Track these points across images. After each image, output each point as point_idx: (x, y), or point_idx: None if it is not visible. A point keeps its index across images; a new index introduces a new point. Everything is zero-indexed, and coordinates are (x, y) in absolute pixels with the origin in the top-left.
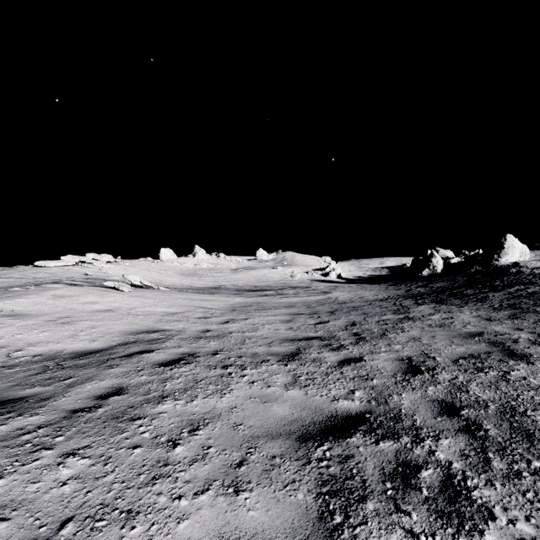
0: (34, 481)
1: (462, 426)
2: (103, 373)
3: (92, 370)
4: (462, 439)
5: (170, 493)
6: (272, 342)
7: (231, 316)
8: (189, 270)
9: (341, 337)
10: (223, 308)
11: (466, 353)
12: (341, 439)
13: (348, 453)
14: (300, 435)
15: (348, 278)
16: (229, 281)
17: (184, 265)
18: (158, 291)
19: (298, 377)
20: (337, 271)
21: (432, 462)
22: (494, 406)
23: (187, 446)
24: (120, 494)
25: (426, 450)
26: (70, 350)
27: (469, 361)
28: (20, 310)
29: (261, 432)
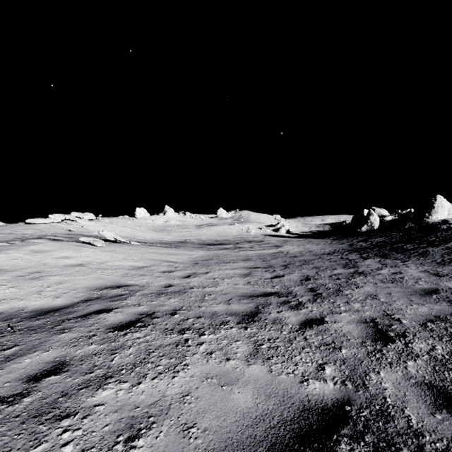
0: None
1: None
2: (51, 340)
3: (41, 336)
4: None
5: None
6: (231, 299)
7: (193, 270)
8: (160, 226)
9: (297, 292)
10: (186, 261)
11: (430, 314)
12: None
13: None
14: (269, 447)
15: (295, 233)
16: (193, 236)
17: (155, 222)
18: (129, 246)
19: (259, 345)
20: (287, 227)
21: None
22: None
23: None
24: None
25: None
26: (31, 308)
27: (439, 325)
28: None
29: (219, 441)
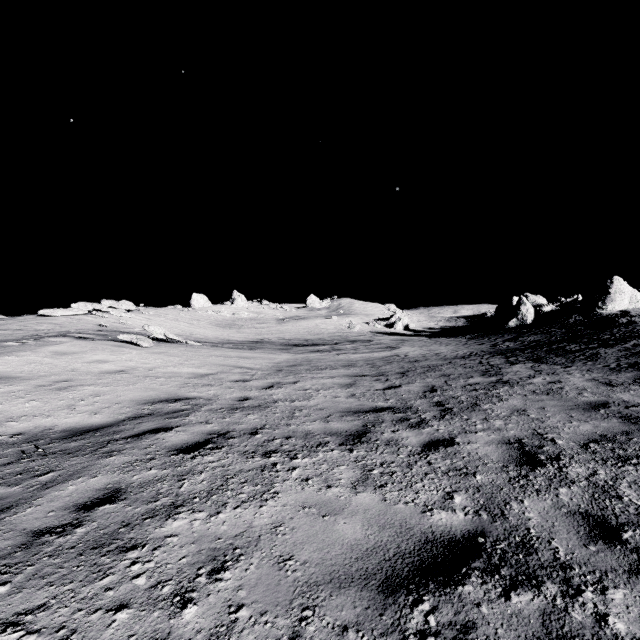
0: None
1: (634, 563)
2: (97, 464)
3: (83, 459)
4: None
5: None
6: (329, 416)
7: (276, 379)
8: (226, 320)
9: (419, 407)
10: (266, 368)
11: (595, 433)
12: (448, 587)
13: (466, 619)
14: (384, 580)
15: (417, 330)
16: (273, 333)
17: (220, 314)
18: (186, 346)
19: (369, 471)
20: (404, 321)
21: None
22: None
23: (204, 605)
24: None
25: (591, 614)
26: (62, 426)
27: (604, 446)
28: (7, 371)
29: (323, 574)
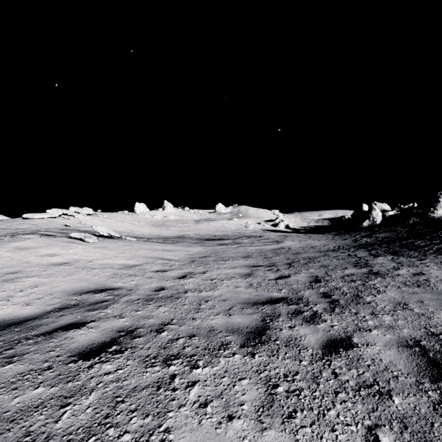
0: None
1: None
2: None
3: None
4: None
5: None
6: (231, 308)
7: (189, 269)
8: (158, 221)
9: (309, 298)
10: (182, 259)
11: None
12: None
13: None
14: None
15: (294, 228)
16: (192, 231)
17: (154, 217)
18: (124, 241)
19: (273, 387)
20: (285, 222)
21: None
22: None
23: None
24: None
25: None
26: None
27: None
28: None
29: None
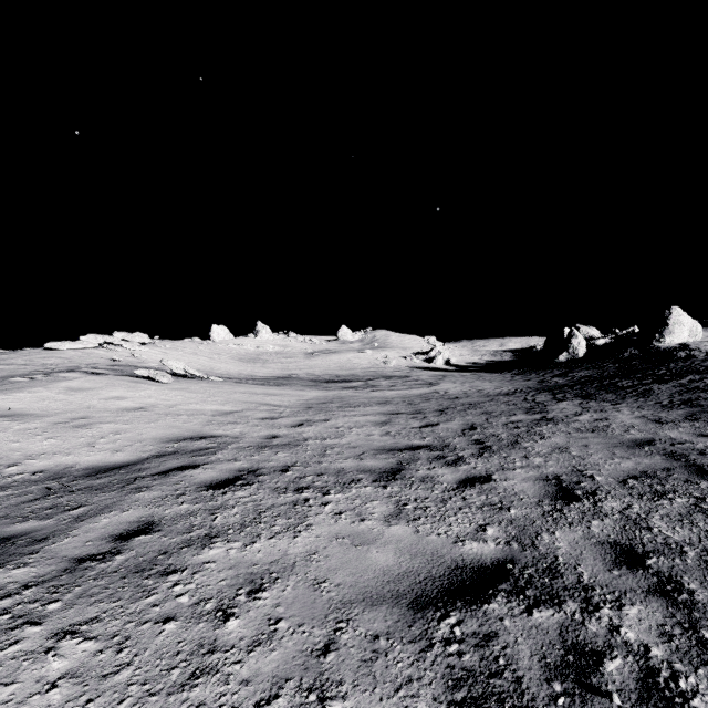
0: (6, 681)
1: (653, 585)
2: (127, 499)
3: (112, 495)
4: (657, 606)
5: (218, 703)
6: (363, 454)
7: (306, 417)
8: (249, 354)
9: (457, 445)
10: (294, 405)
11: (636, 469)
12: (475, 605)
13: (489, 630)
14: (414, 599)
15: (459, 365)
16: (302, 368)
17: (243, 347)
18: (207, 382)
19: (403, 505)
20: (445, 355)
21: (618, 646)
22: (694, 552)
23: (245, 619)
24: (138, 706)
25: (606, 626)
26: (84, 464)
27: (643, 482)
28: (20, 408)
29: (356, 594)
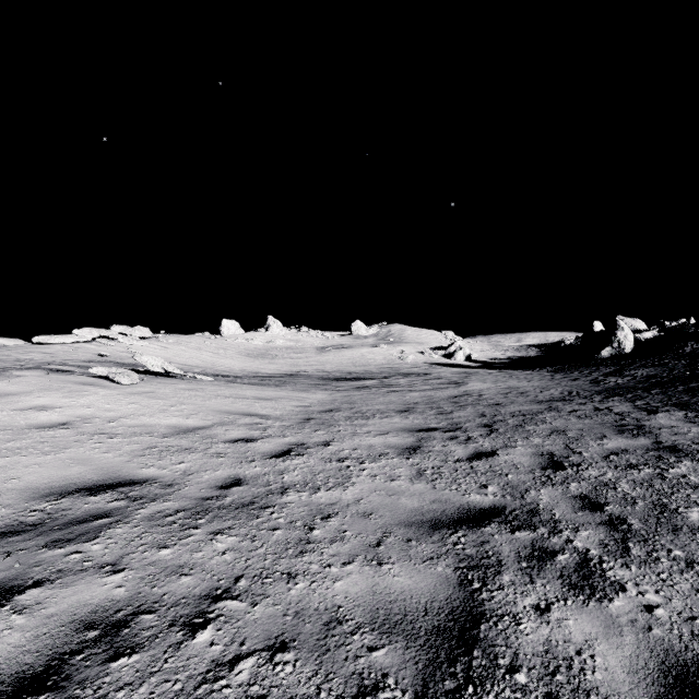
0: None
1: None
2: None
3: None
4: None
5: None
6: (383, 540)
7: (298, 436)
8: (258, 349)
9: (555, 512)
10: (289, 414)
11: None
12: None
13: None
14: None
15: (481, 361)
16: (312, 364)
17: (252, 342)
18: (189, 382)
19: None
20: (466, 350)
21: None
22: None
23: None
24: None
25: None
26: None
27: None
28: None
29: None
